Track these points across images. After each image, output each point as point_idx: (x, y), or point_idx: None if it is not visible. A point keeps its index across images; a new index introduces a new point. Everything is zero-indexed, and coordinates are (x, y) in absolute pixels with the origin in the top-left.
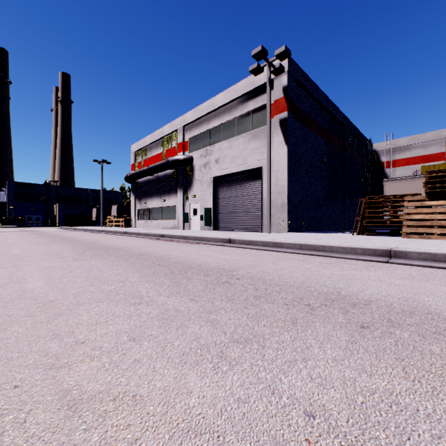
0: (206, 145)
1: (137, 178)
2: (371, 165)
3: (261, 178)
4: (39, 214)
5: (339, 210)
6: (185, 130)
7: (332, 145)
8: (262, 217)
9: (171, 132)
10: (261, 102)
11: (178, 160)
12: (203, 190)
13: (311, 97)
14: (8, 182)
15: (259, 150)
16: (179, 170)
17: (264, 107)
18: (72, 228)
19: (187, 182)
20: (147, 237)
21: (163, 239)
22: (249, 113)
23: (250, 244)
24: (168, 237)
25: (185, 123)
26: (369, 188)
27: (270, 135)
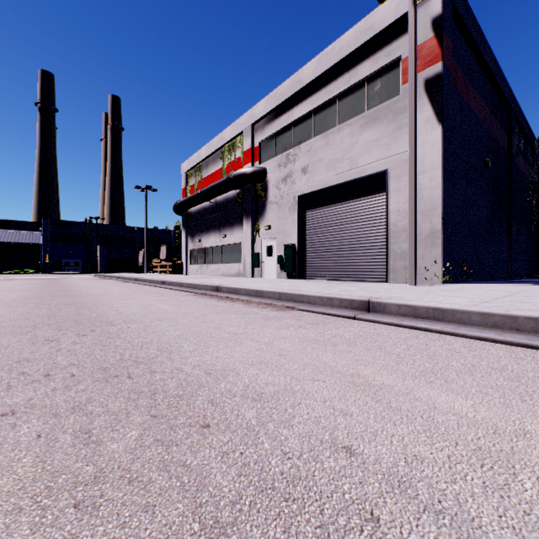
0: (287, 148)
1: (189, 206)
2: (538, 179)
3: (386, 189)
4: (78, 259)
5: (503, 246)
6: (254, 131)
7: (495, 139)
8: (387, 257)
9: (234, 136)
10: (385, 59)
11: (245, 174)
12: (281, 217)
13: (471, 51)
14: (43, 220)
15: (381, 142)
16: (245, 190)
17: (391, 67)
18: (106, 275)
19: (257, 207)
20: (191, 292)
21: (217, 295)
22: (361, 84)
23: (437, 319)
24: (226, 291)
25: (255, 119)
26: (536, 214)
27: (415, 100)
